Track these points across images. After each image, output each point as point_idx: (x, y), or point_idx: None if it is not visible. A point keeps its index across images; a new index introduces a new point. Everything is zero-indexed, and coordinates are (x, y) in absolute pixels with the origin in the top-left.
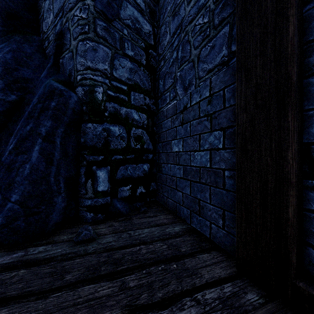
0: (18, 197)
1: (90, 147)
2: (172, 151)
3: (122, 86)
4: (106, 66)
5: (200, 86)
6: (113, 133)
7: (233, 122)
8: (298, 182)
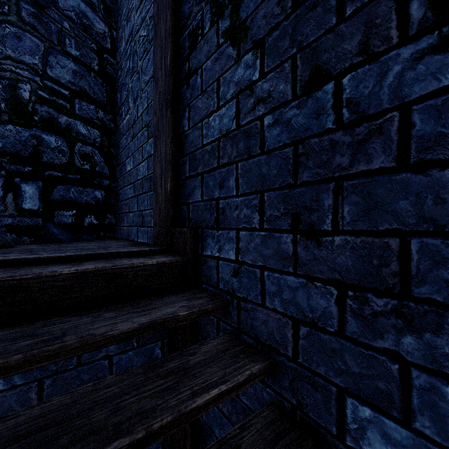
0: None
1: (10, 154)
2: (126, 171)
3: (62, 90)
4: (36, 60)
5: (143, 97)
6: (46, 143)
7: None
8: (175, 161)
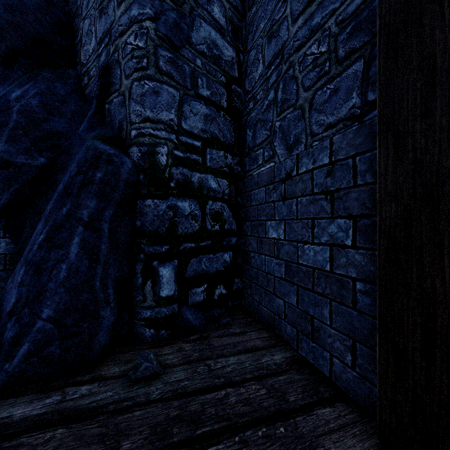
0: (51, 313)
1: (149, 234)
2: (267, 236)
3: (195, 142)
4: (172, 115)
5: (313, 146)
6: (181, 211)
7: (371, 209)
8: None
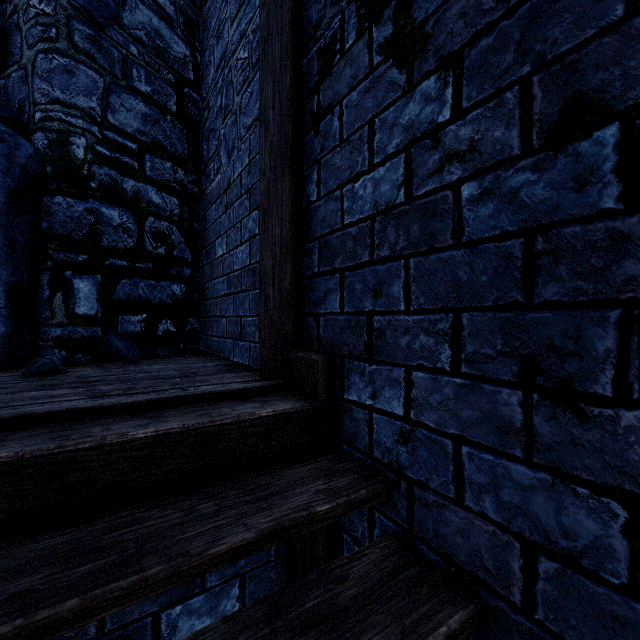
0: None
1: (59, 238)
2: (216, 257)
3: (128, 142)
4: (94, 103)
5: (242, 149)
6: (107, 219)
7: None
8: (295, 248)
